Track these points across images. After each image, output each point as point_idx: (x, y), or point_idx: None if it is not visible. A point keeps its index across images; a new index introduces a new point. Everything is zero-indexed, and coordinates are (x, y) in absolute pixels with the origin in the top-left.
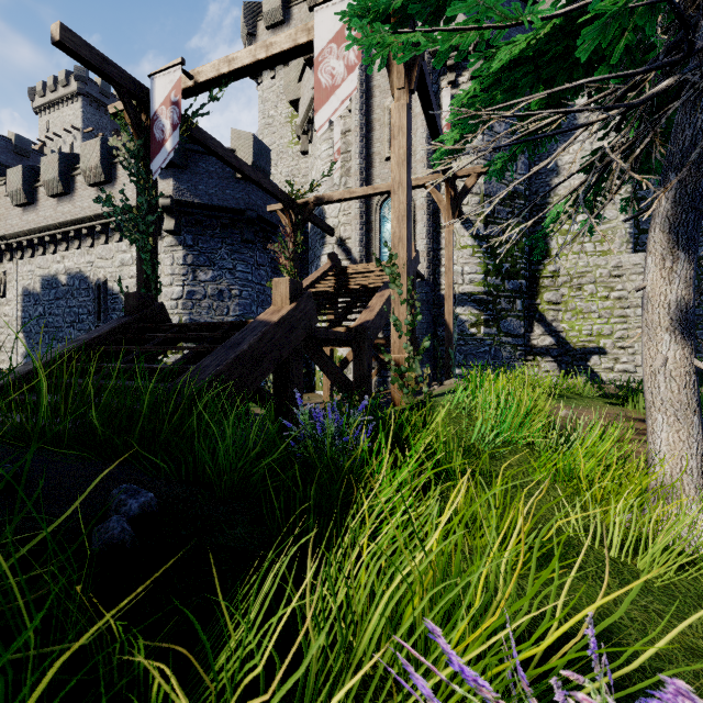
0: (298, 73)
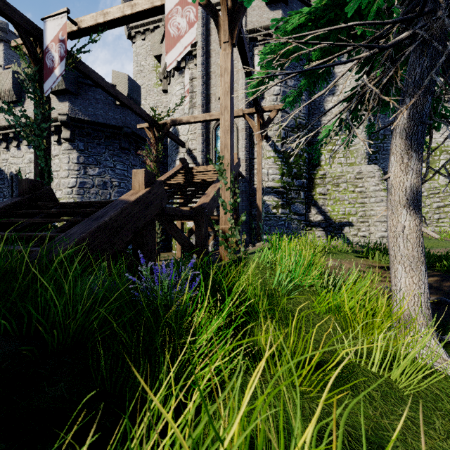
0: (160, 37)
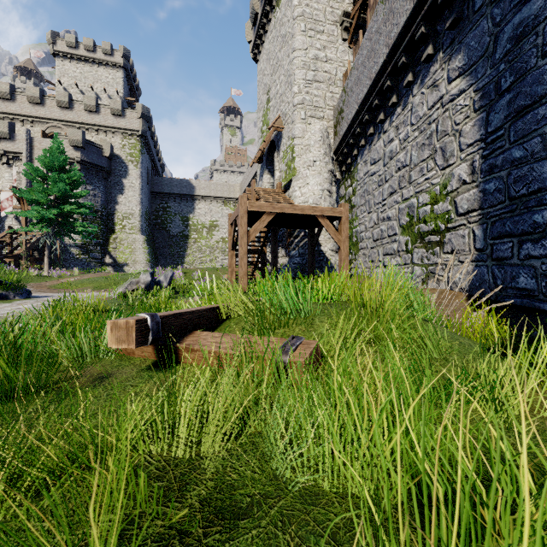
0: None
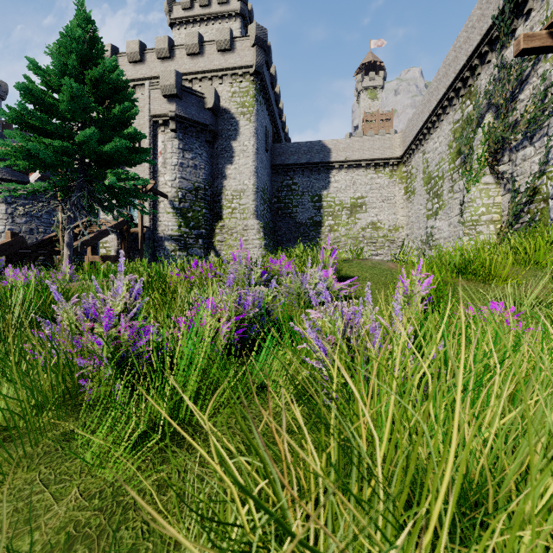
0: None
